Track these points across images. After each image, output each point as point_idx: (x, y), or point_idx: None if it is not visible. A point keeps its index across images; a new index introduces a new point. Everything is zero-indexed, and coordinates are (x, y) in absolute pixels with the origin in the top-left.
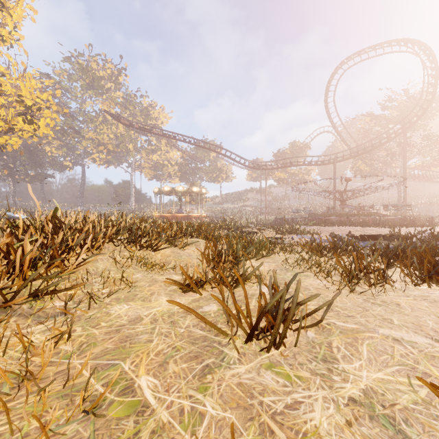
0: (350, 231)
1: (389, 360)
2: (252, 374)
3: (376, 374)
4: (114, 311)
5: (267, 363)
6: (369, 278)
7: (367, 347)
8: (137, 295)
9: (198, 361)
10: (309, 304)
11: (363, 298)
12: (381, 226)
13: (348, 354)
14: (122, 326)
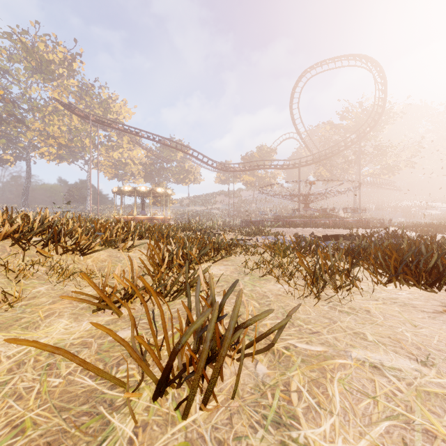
0: (313, 232)
1: (372, 409)
2: None
3: (358, 445)
4: None
5: (179, 443)
6: (334, 279)
7: (339, 385)
8: (20, 320)
9: None
10: (264, 318)
11: (329, 305)
12: (340, 228)
13: (313, 405)
14: None
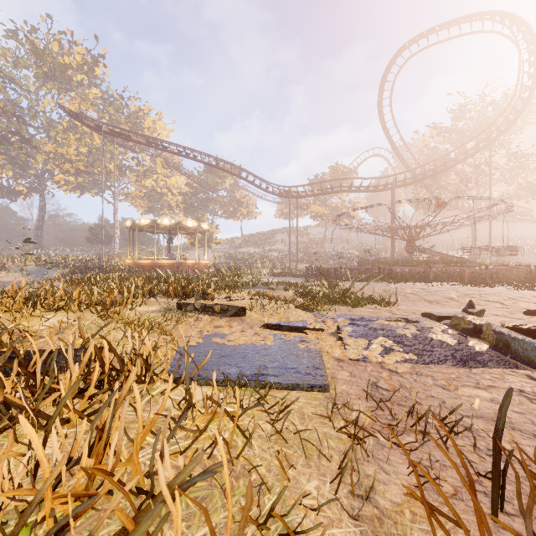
0: (471, 301)
1: None
2: None
3: None
4: None
5: None
6: None
7: None
8: None
9: None
10: None
11: None
12: (499, 284)
13: None
14: None
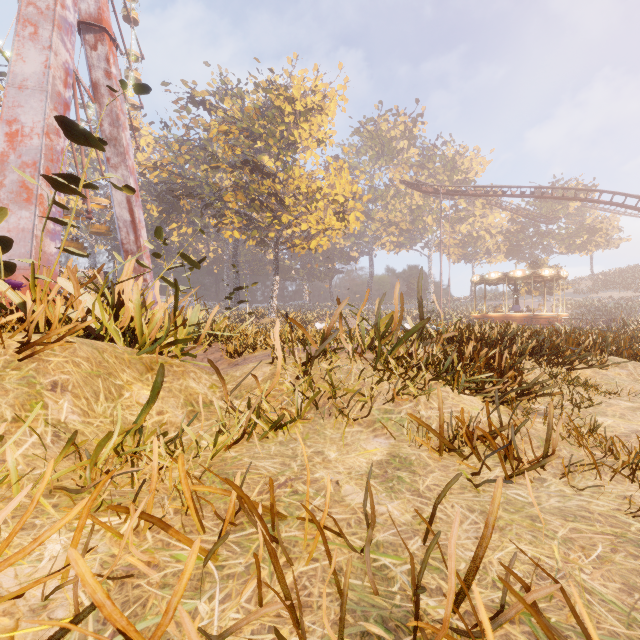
0: None
1: None
2: None
3: None
4: (599, 421)
5: None
6: None
7: None
8: (606, 413)
9: None
10: None
11: None
12: None
13: None
14: (627, 434)
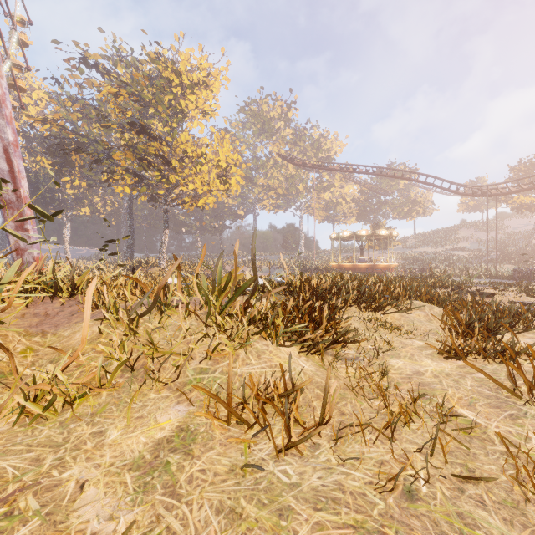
0: None
1: None
2: None
3: None
4: (392, 363)
5: None
6: None
7: None
8: (400, 354)
9: (501, 410)
10: None
11: None
12: None
13: None
14: (410, 375)
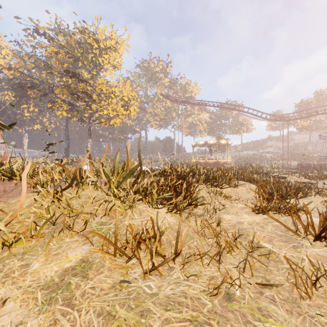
0: None
1: None
2: (323, 253)
3: None
4: (225, 217)
5: None
6: None
7: None
8: (229, 212)
9: (288, 243)
10: None
11: None
12: None
13: None
14: (235, 224)
